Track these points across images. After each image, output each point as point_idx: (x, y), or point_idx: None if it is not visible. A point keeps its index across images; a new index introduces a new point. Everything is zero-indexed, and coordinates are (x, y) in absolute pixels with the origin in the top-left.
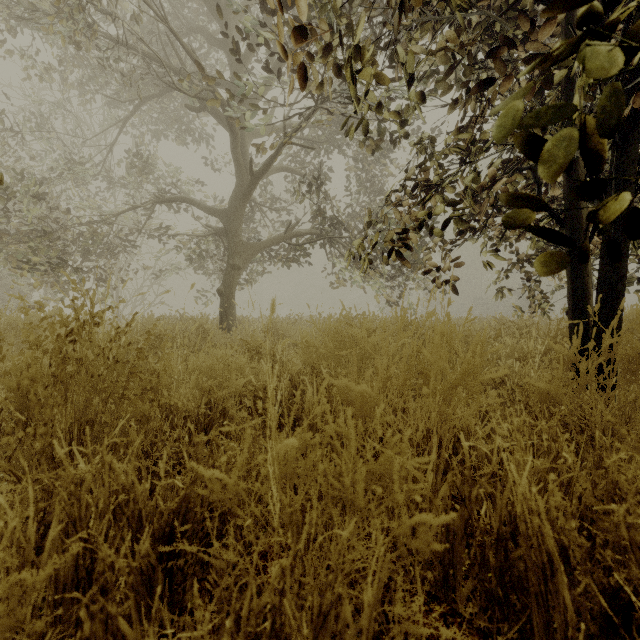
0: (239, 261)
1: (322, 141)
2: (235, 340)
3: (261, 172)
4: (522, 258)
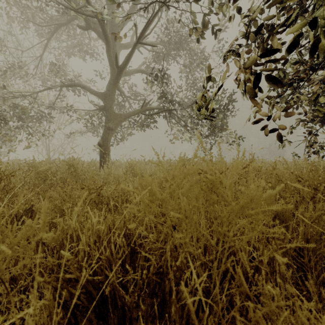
0: (112, 125)
1: (164, 53)
2: (101, 176)
3: (125, 65)
4: (309, 117)
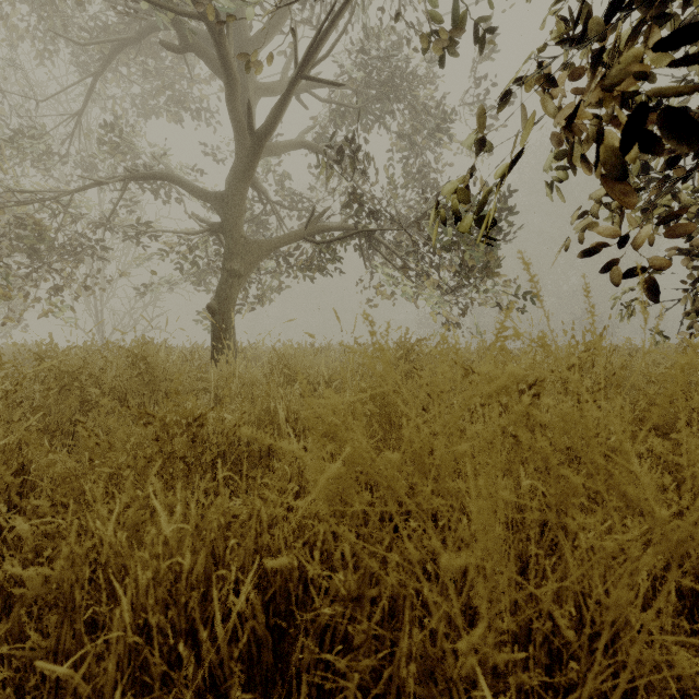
0: (240, 265)
1: (357, 107)
2: (211, 384)
3: (268, 130)
4: (698, 245)
